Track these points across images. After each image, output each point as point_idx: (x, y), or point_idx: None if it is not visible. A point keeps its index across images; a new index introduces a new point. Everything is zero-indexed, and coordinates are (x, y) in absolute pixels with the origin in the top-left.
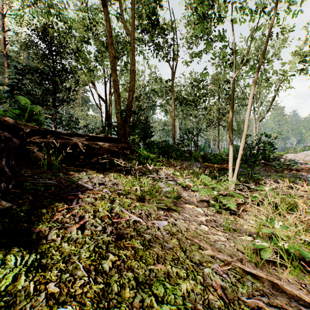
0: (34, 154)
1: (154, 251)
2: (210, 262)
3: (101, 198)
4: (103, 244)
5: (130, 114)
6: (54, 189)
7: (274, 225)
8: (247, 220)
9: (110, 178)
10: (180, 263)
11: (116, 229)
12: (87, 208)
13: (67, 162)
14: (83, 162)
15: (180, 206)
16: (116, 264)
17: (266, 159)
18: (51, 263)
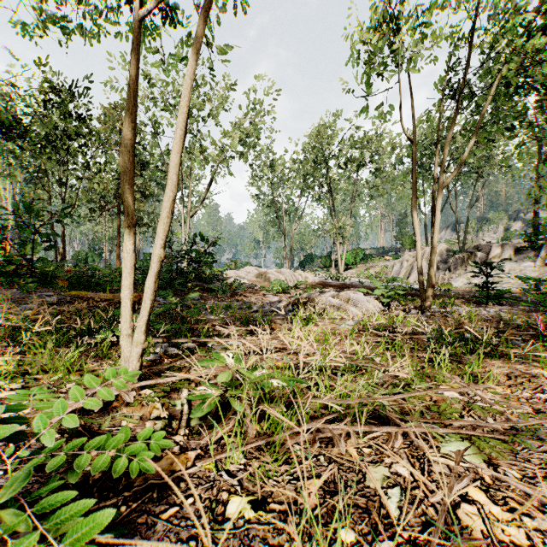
0: None
1: None
2: None
3: None
4: None
5: None
6: None
7: None
8: None
9: None
10: None
11: None
12: None
13: None
14: None
15: None
16: None
17: (202, 279)
18: None
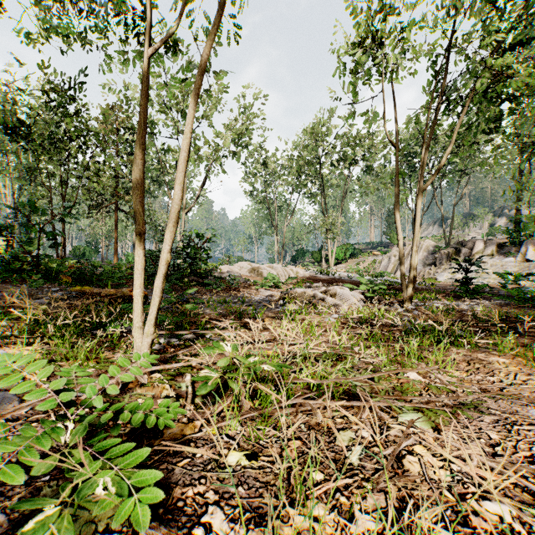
0: None
1: None
2: None
3: None
4: None
5: None
6: None
7: None
8: None
9: None
10: None
11: None
12: None
13: None
14: None
15: None
16: None
17: (198, 274)
18: None
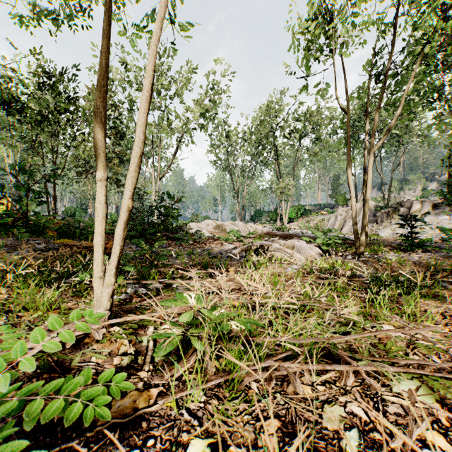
0: None
1: None
2: None
3: None
4: None
5: None
6: None
7: None
8: None
9: None
10: None
11: None
12: None
13: None
14: None
15: None
16: None
17: (169, 230)
18: None
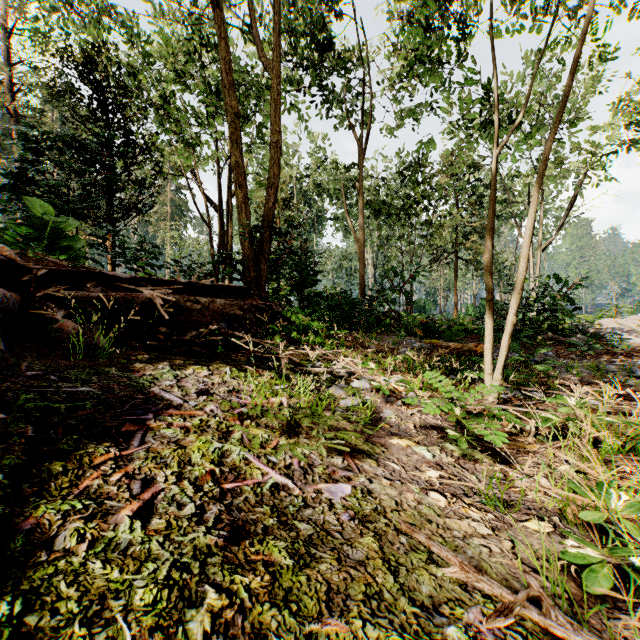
0: (56, 324)
1: (321, 572)
2: (459, 602)
3: (200, 428)
4: (194, 559)
5: (270, 235)
6: (93, 408)
7: (608, 501)
8: (536, 481)
9: (224, 378)
10: (386, 609)
11: (230, 511)
12: (165, 454)
13: (131, 340)
14: (166, 342)
15: (380, 442)
16: (224, 620)
17: (558, 331)
18: (49, 627)
